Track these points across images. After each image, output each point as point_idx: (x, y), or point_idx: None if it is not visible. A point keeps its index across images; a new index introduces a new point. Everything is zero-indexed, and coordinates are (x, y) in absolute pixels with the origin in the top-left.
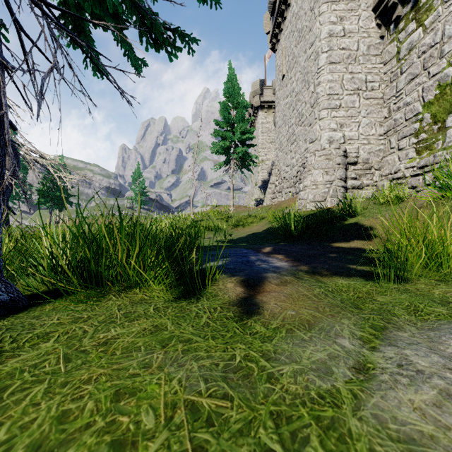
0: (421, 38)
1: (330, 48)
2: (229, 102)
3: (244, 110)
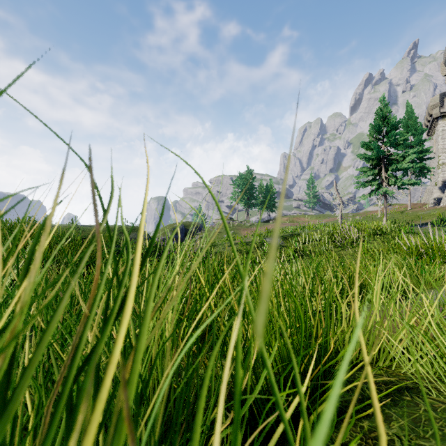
0: None
1: None
2: (406, 130)
3: (421, 136)
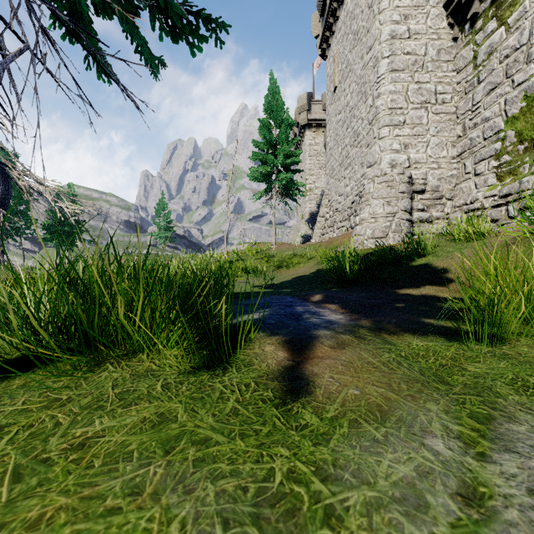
0: (503, 39)
1: (393, 52)
2: (270, 119)
3: (289, 129)
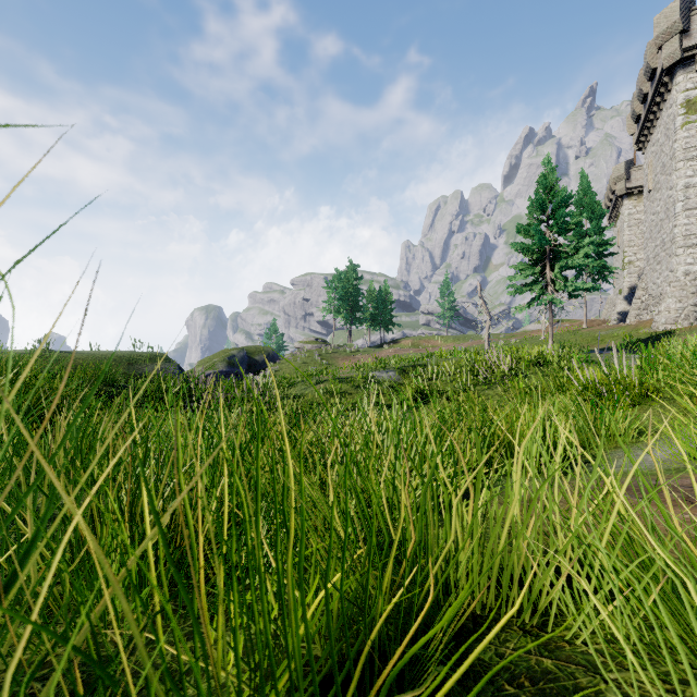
0: None
1: (686, 198)
2: (580, 212)
3: (601, 221)
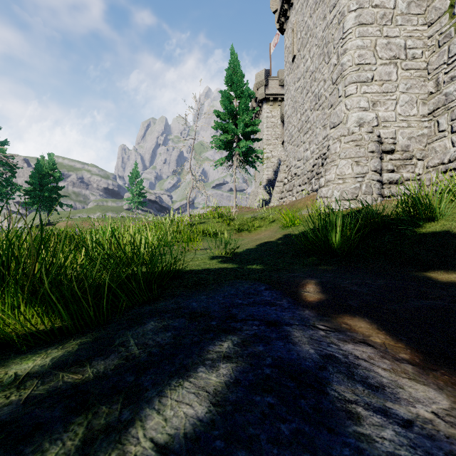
0: None
1: (360, 5)
2: (231, 91)
3: (248, 99)
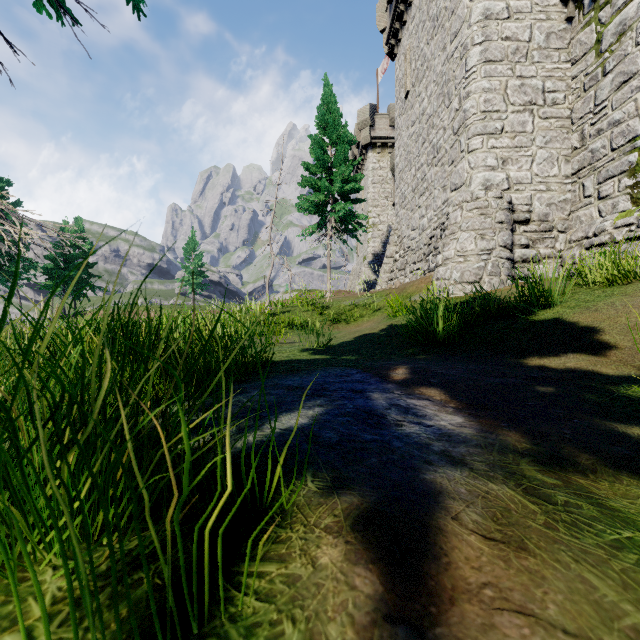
0: None
1: (487, 37)
2: (324, 135)
3: (347, 147)
